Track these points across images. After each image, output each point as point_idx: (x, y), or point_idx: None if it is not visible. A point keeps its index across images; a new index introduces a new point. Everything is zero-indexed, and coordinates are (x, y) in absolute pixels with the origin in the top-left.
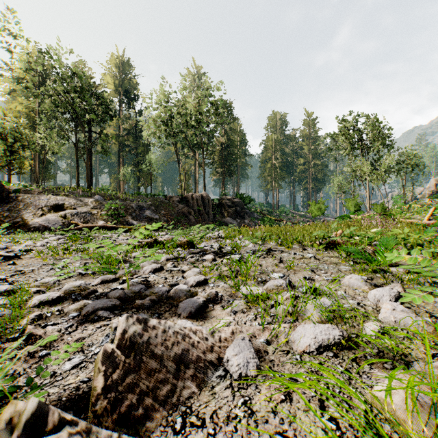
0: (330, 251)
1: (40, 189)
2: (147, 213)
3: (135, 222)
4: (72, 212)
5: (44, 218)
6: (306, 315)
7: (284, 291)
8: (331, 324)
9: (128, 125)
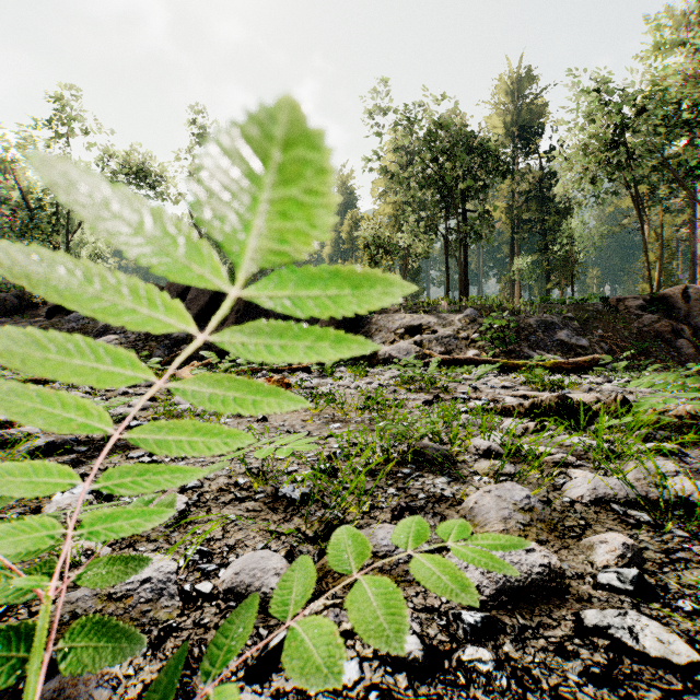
0: None
1: (395, 306)
2: (560, 335)
3: (535, 352)
4: (430, 337)
5: (394, 346)
6: None
7: None
8: None
9: (527, 184)
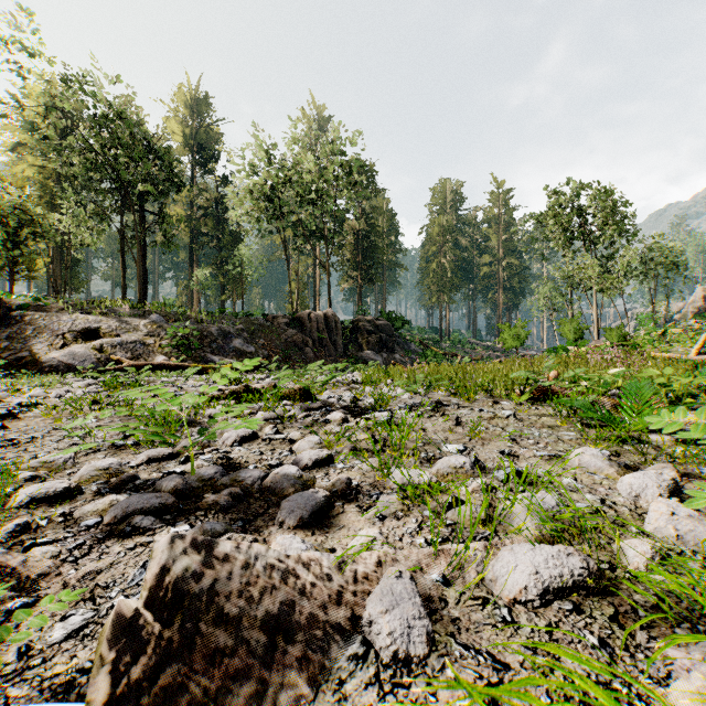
0: (539, 406)
1: (60, 303)
2: (236, 343)
3: (217, 357)
4: (113, 341)
5: (66, 351)
6: (513, 523)
7: (468, 477)
8: (560, 543)
9: (205, 201)
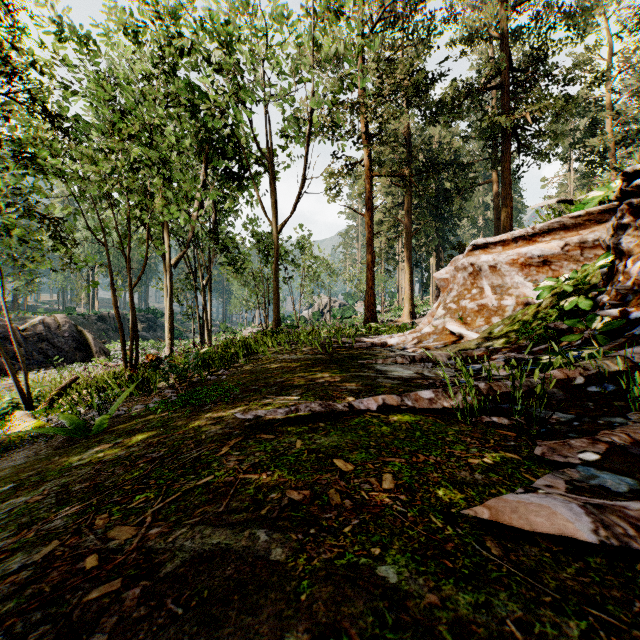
0: None
1: None
2: None
3: None
4: None
5: None
6: None
7: None
8: None
9: None
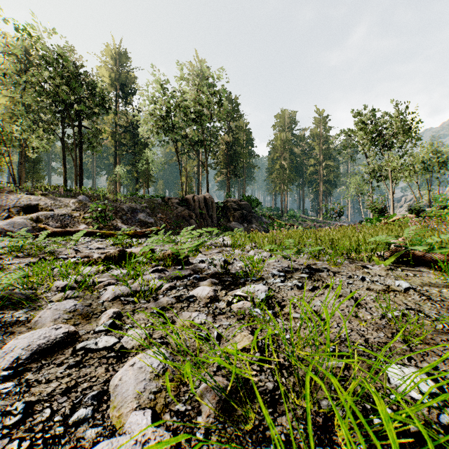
0: (409, 271)
1: (11, 187)
2: (140, 216)
3: (125, 226)
4: (47, 214)
5: (8, 221)
6: None
7: None
8: None
9: (124, 122)
